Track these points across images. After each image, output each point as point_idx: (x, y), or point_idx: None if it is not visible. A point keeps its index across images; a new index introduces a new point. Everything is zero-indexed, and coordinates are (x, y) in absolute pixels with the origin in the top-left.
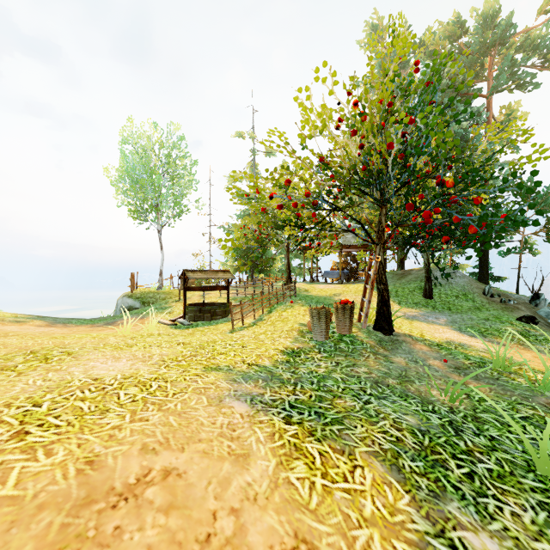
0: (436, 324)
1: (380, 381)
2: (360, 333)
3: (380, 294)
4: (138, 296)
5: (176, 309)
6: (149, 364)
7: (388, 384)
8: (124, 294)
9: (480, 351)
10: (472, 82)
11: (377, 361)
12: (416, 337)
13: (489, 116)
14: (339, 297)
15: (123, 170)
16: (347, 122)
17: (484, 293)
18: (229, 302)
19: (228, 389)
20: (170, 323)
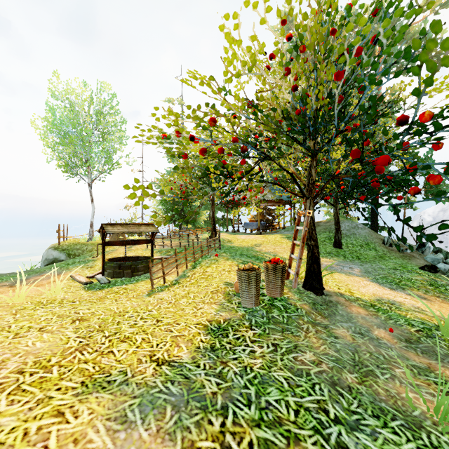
0: (354, 275)
1: (336, 379)
2: (291, 295)
3: (310, 250)
4: (65, 247)
5: (99, 263)
6: None
7: (348, 386)
8: (50, 245)
9: (414, 310)
10: (432, 3)
11: (319, 336)
12: (347, 296)
13: (379, 95)
14: (259, 248)
15: (50, 123)
16: (281, 56)
17: (383, 243)
18: (152, 256)
19: None
20: (85, 281)
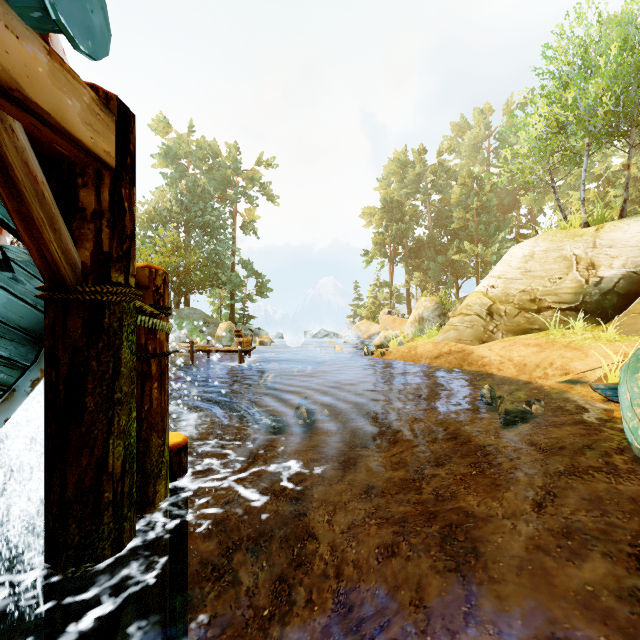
0: None
1: None
2: None
3: None
4: None
5: None
6: None
7: None
8: None
9: None
10: None
11: None
12: None
13: (235, 214)
14: None
15: None
16: None
17: (203, 322)
18: None
19: None
20: None
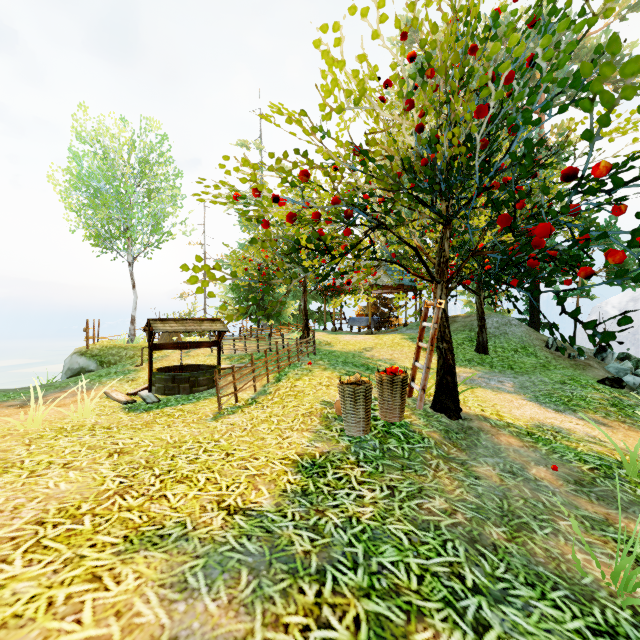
0: (505, 391)
1: (476, 534)
2: (415, 418)
3: (441, 356)
4: (95, 352)
5: (143, 374)
6: None
7: (493, 543)
8: (75, 350)
9: (588, 440)
10: (612, 10)
11: (454, 476)
12: (494, 420)
13: (541, 135)
14: (371, 353)
15: (74, 177)
16: (400, 84)
17: (547, 346)
18: (219, 365)
19: (153, 637)
20: (125, 400)
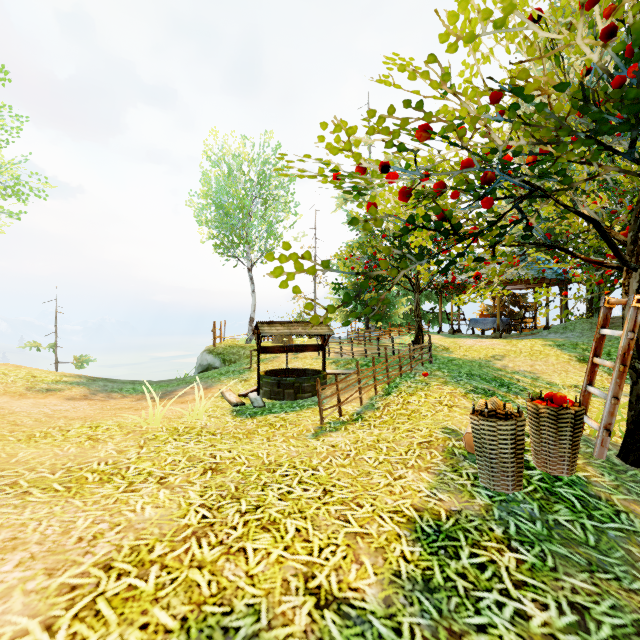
0: None
1: None
2: (594, 473)
3: (639, 381)
4: (220, 351)
5: (255, 375)
6: (47, 593)
7: None
8: (206, 348)
9: None
10: None
11: None
12: None
13: None
14: (502, 363)
15: (205, 195)
16: None
17: None
18: (325, 370)
19: None
20: (235, 401)
